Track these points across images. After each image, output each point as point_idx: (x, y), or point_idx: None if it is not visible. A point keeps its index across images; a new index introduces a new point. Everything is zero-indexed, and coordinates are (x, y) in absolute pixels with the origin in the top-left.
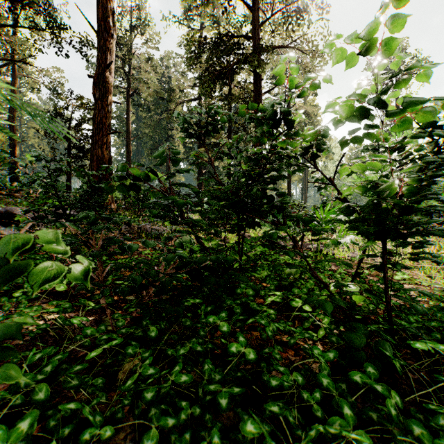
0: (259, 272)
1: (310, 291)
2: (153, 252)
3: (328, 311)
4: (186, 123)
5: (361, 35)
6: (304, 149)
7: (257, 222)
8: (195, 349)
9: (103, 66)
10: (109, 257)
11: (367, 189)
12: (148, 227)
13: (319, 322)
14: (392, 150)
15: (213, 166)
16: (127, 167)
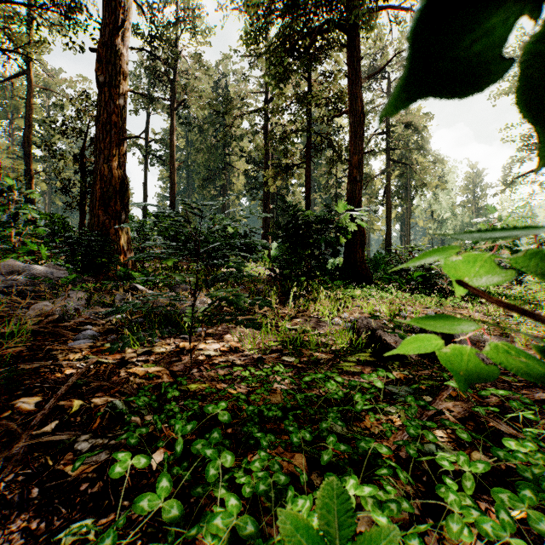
0: None
1: None
2: None
3: None
4: None
5: None
6: None
7: None
8: None
9: (112, 31)
10: None
11: None
12: (160, 301)
13: None
14: None
15: None
16: None
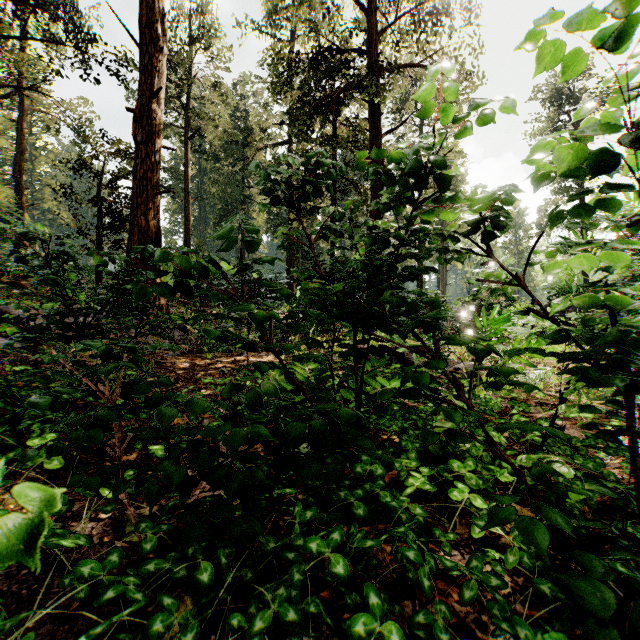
0: (388, 423)
1: (477, 462)
2: (218, 381)
3: (543, 548)
4: (270, 180)
5: (611, 7)
6: (472, 224)
7: (388, 347)
8: (285, 617)
9: (148, 94)
10: (134, 414)
11: (598, 301)
12: None
13: (504, 534)
14: (618, 224)
15: (313, 249)
16: (170, 254)
